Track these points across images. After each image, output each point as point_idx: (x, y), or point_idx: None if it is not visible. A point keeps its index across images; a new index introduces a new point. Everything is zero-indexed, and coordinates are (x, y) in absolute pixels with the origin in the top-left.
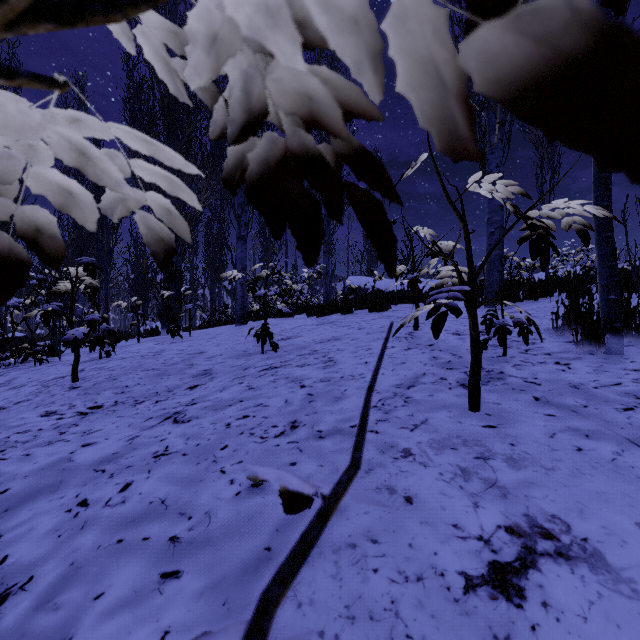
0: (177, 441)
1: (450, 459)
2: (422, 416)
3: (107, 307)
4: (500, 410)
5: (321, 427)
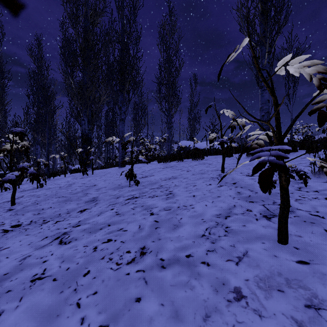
0: (54, 263)
1: (282, 306)
2: (242, 247)
3: (48, 158)
4: (304, 243)
5: (163, 255)
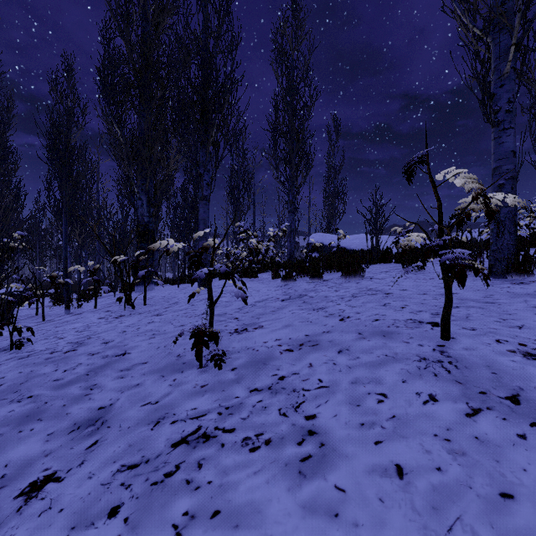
0: None
1: None
2: None
3: (65, 271)
4: None
5: None
